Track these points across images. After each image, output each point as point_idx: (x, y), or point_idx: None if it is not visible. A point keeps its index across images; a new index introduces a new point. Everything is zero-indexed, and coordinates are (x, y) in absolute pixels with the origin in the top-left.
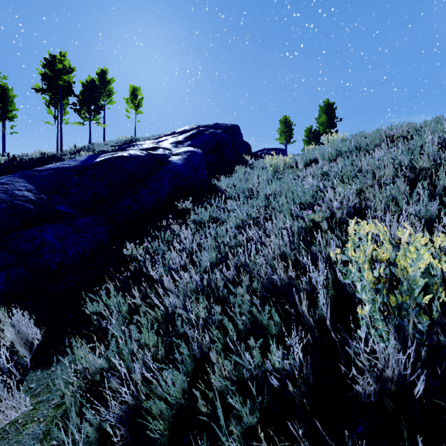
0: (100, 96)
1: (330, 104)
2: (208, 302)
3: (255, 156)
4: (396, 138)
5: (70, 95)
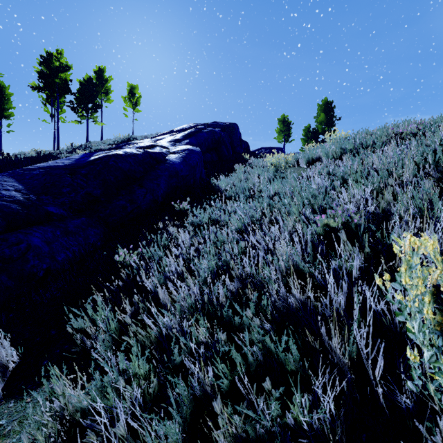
0: (97, 94)
1: (329, 102)
2: (209, 320)
3: (253, 155)
4: (405, 135)
5: (67, 93)
